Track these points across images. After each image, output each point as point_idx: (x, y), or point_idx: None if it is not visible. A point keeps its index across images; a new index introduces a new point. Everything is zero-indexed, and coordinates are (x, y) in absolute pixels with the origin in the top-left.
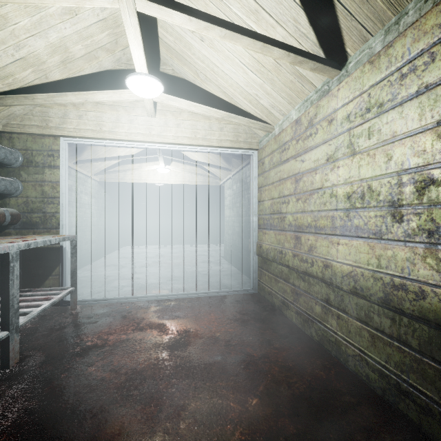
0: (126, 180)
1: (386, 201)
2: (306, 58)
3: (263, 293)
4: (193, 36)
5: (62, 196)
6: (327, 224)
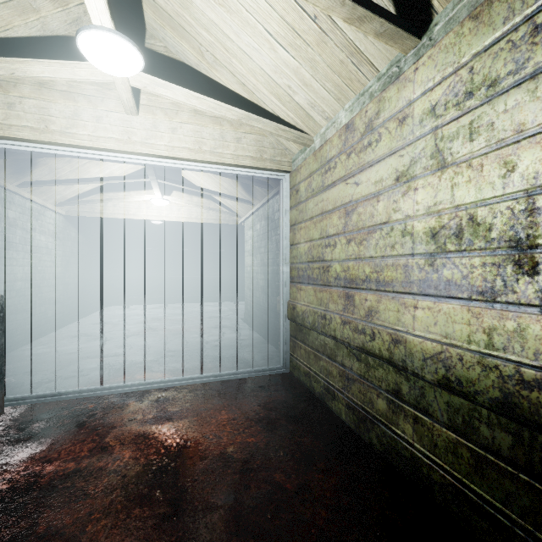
0: (106, 214)
1: (503, 240)
2: (371, 11)
3: (298, 374)
4: None
5: None
6: (397, 277)
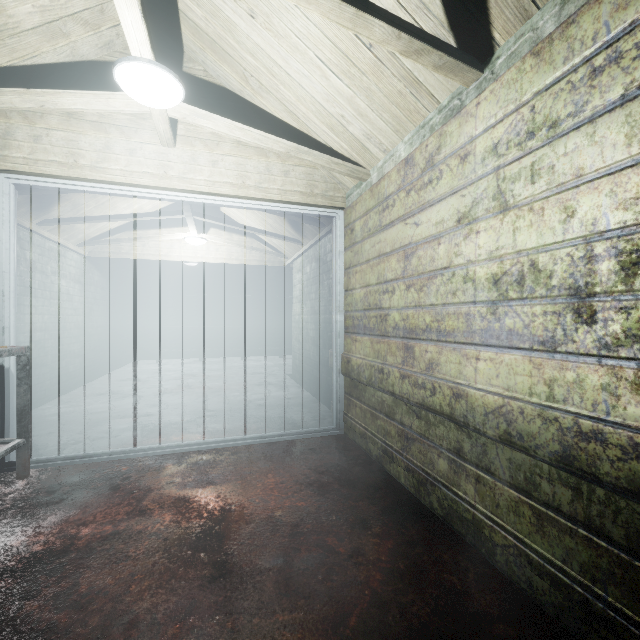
0: (134, 255)
1: (563, 287)
2: (429, 44)
3: (352, 435)
4: (236, 7)
5: (2, 276)
6: (459, 326)
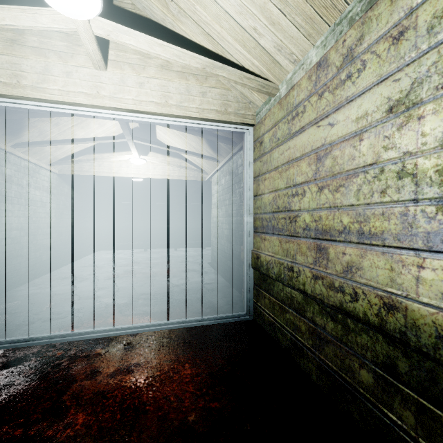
0: (93, 172)
1: None
2: None
3: (261, 322)
4: None
5: None
6: (390, 228)
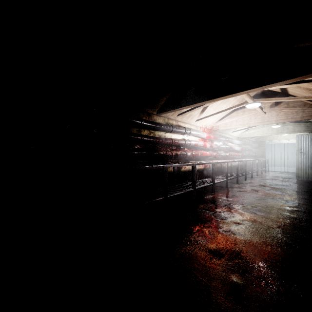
0: (274, 143)
1: None
2: None
3: None
4: None
5: (265, 151)
6: None
